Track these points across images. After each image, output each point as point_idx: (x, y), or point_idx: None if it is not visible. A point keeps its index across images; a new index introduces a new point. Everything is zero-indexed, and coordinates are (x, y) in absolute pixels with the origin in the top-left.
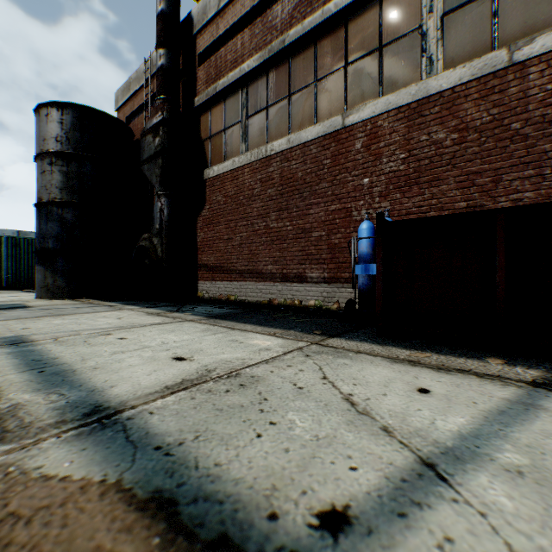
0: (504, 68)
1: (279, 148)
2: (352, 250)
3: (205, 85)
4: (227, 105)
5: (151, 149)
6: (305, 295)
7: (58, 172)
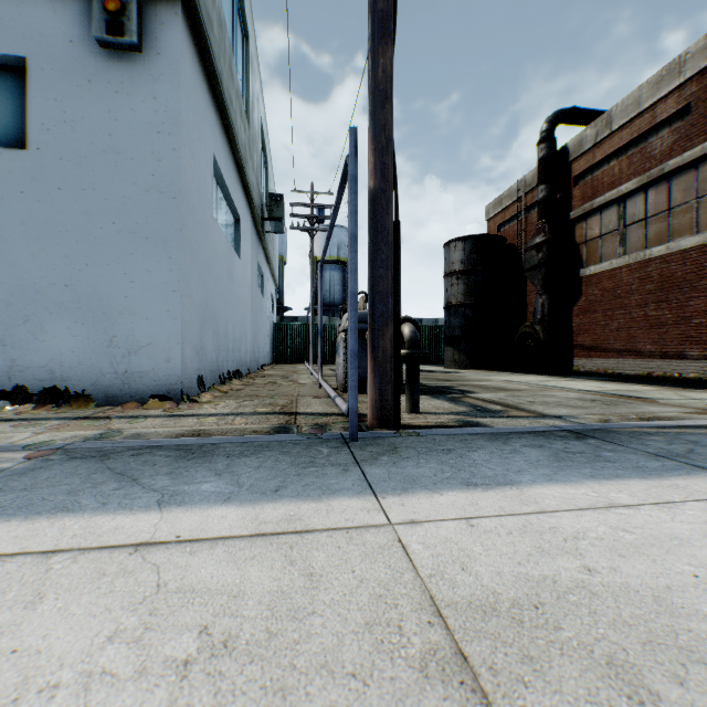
0: None
1: (656, 253)
2: None
3: (580, 201)
4: (602, 216)
5: (534, 261)
6: (683, 369)
7: (461, 284)
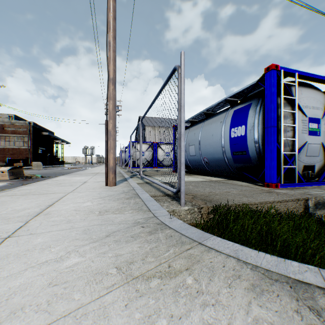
0: (21, 148)
1: None
2: (6, 160)
3: None
4: None
5: None
6: (0, 165)
7: None
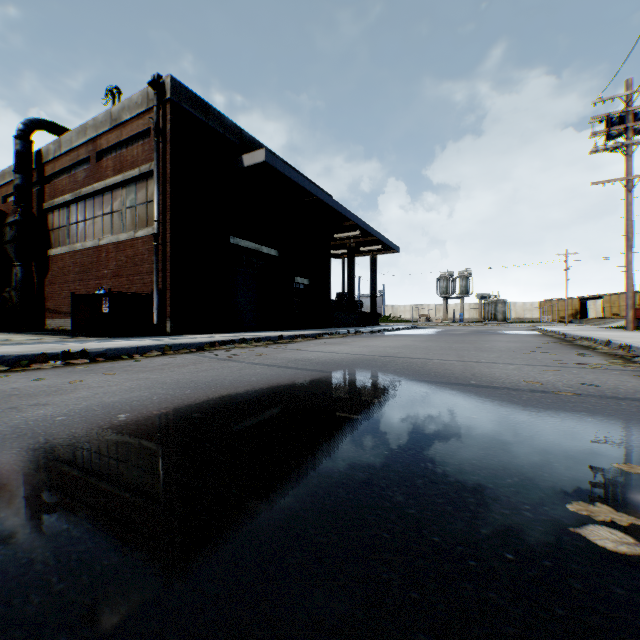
0: (135, 238)
1: (80, 248)
2: None
3: (50, 197)
4: (62, 213)
5: (10, 236)
6: None
7: None
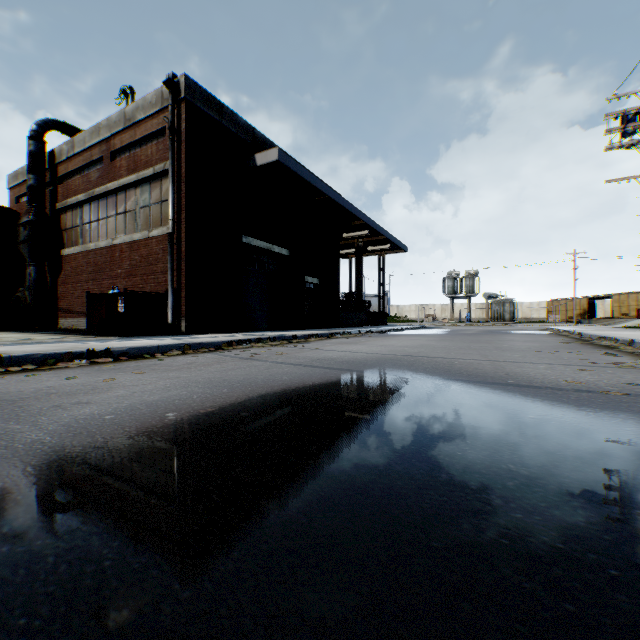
0: (149, 237)
1: (93, 247)
2: None
3: (63, 198)
4: (75, 213)
5: (24, 236)
6: None
7: None
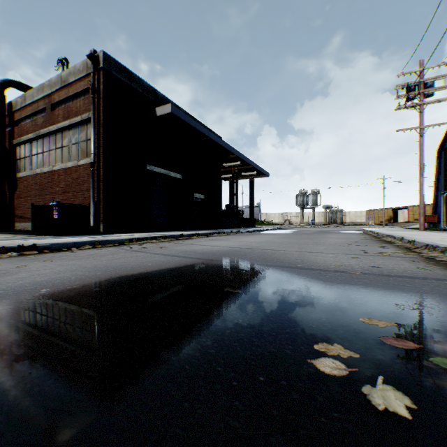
0: (78, 165)
1: (39, 172)
2: None
3: (18, 136)
4: (27, 147)
5: None
6: None
7: None
